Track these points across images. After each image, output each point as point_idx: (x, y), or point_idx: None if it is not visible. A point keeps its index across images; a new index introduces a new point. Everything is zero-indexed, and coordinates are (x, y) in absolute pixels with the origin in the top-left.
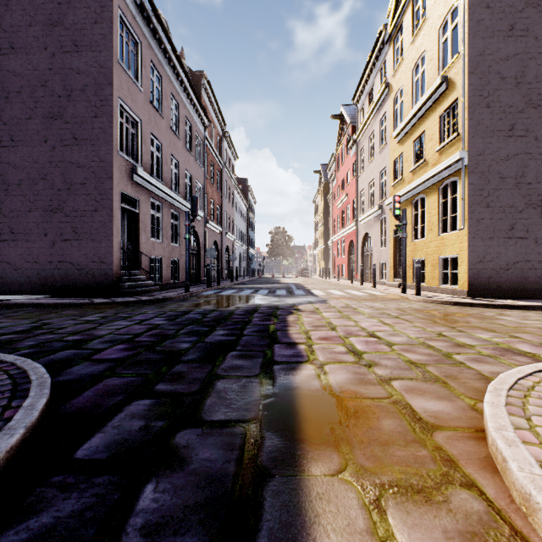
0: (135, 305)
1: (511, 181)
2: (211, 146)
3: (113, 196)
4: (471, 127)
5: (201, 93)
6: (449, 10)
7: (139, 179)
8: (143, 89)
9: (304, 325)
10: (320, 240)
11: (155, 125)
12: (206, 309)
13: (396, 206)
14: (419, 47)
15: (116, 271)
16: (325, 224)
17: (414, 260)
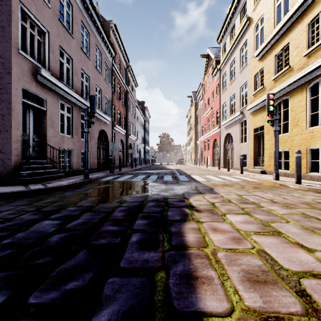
0: (13, 197)
1: None
2: (117, 72)
3: (11, 90)
4: None
5: (109, 33)
6: None
7: (45, 81)
8: (51, 5)
9: (226, 272)
10: (191, 141)
11: (64, 41)
12: (81, 206)
13: (270, 103)
14: None
15: (15, 160)
16: (195, 130)
17: None
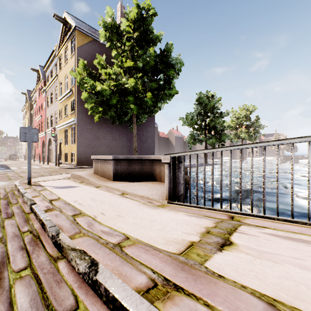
0: None
1: (90, 130)
2: None
3: None
4: (77, 111)
5: None
6: (73, 67)
7: None
8: None
9: None
10: None
11: None
12: None
13: (53, 132)
14: (66, 70)
15: None
16: None
17: (65, 153)
